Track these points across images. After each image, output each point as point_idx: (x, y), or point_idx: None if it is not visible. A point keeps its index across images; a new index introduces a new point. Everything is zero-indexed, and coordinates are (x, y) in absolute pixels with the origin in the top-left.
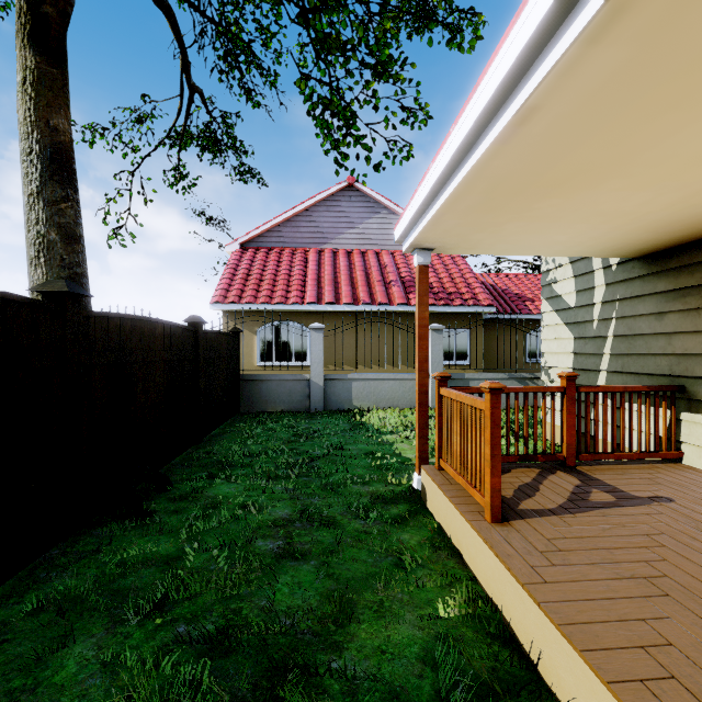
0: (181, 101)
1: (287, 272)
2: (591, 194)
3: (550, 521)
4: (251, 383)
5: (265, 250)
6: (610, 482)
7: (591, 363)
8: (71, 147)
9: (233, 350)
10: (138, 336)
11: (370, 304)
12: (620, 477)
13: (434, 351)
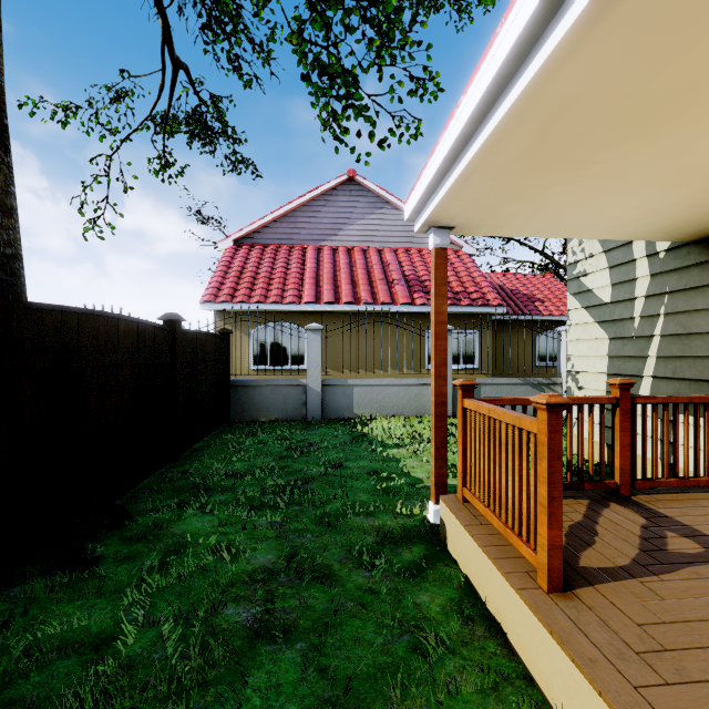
0: (163, 76)
1: (284, 270)
2: (683, 136)
3: (630, 589)
4: (242, 389)
5: (261, 247)
6: (683, 519)
7: (632, 367)
8: (2, 97)
9: (221, 353)
10: (90, 334)
11: (372, 304)
12: (693, 512)
13: None
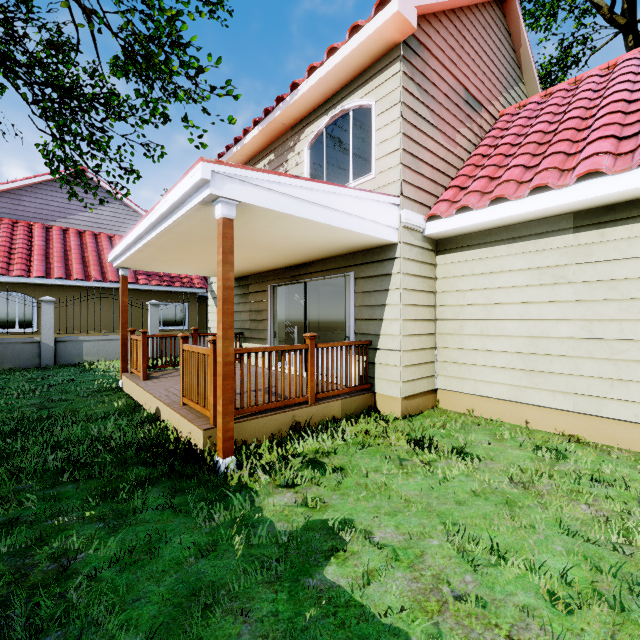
0: None
1: (8, 244)
2: (184, 263)
3: (166, 378)
4: None
5: None
6: None
7: None
8: None
9: None
10: None
11: (102, 281)
12: None
13: (153, 319)
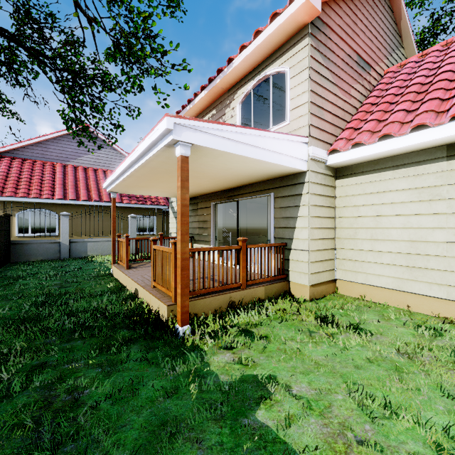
0: None
1: (40, 178)
2: (154, 188)
3: (142, 268)
4: (19, 245)
5: (20, 160)
6: None
7: None
8: None
9: (7, 226)
10: None
11: (99, 201)
12: None
13: (132, 227)
